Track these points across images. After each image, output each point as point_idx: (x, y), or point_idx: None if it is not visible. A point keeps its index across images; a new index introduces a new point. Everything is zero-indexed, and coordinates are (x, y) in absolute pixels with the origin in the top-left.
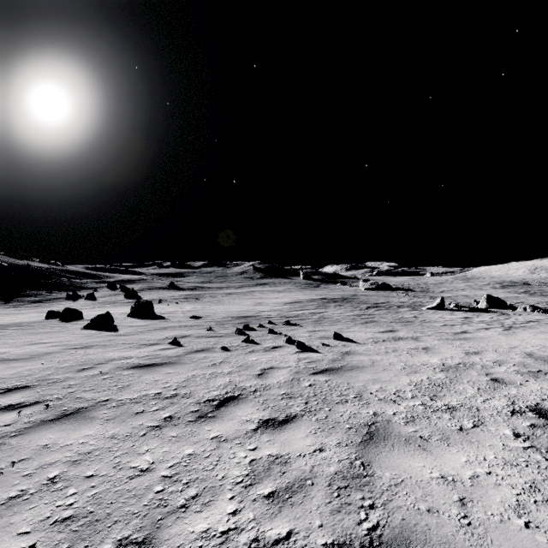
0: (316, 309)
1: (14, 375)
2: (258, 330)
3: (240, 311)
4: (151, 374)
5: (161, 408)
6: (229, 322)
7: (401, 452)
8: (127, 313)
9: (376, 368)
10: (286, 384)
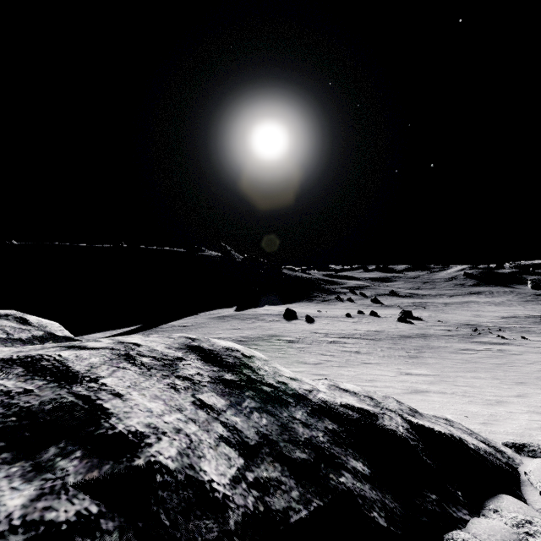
0: (528, 325)
1: (417, 332)
2: (482, 331)
3: (464, 320)
4: (454, 337)
5: (465, 341)
6: (463, 326)
7: (514, 348)
8: (394, 315)
9: (526, 344)
10: (495, 342)
